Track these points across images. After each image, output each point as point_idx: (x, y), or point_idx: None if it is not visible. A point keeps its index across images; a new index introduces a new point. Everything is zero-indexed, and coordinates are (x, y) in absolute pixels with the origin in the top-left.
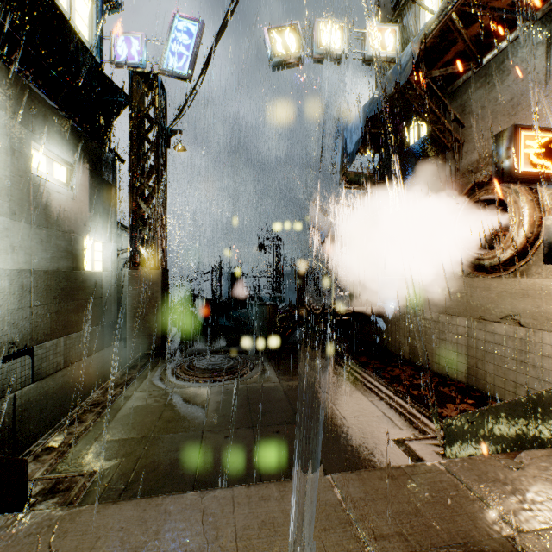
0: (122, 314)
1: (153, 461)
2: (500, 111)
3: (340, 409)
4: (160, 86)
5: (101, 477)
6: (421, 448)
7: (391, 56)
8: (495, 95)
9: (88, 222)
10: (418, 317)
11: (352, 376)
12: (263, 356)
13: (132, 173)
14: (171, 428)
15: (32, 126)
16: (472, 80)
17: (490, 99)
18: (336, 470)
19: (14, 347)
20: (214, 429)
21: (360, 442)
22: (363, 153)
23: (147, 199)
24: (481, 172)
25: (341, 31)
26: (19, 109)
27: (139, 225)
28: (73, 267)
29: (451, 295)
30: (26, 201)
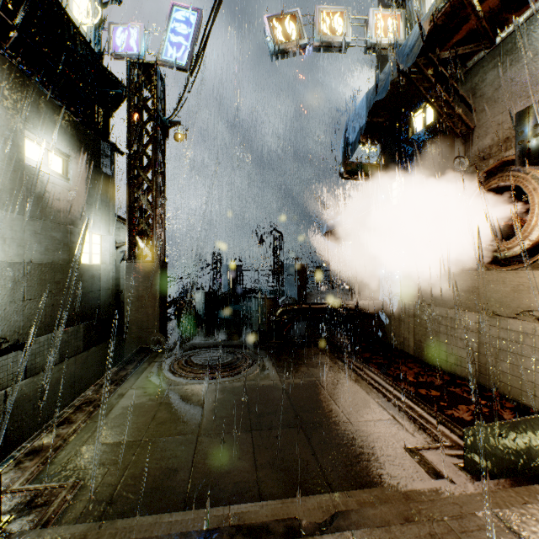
0: (121, 307)
1: (142, 470)
2: (516, 92)
3: (344, 411)
4: (159, 77)
5: (84, 488)
6: (437, 459)
7: (394, 43)
8: (510, 75)
9: (85, 214)
10: (424, 312)
11: (356, 374)
12: (263, 351)
13: (130, 165)
14: (164, 430)
15: (25, 114)
16: (483, 61)
17: (504, 80)
18: (344, 485)
19: (5, 342)
20: (210, 433)
21: (368, 450)
22: (365, 142)
23: (145, 191)
24: (494, 158)
25: (343, 18)
26: (11, 96)
27: (137, 217)
28: (69, 260)
29: (460, 289)
30: (18, 191)
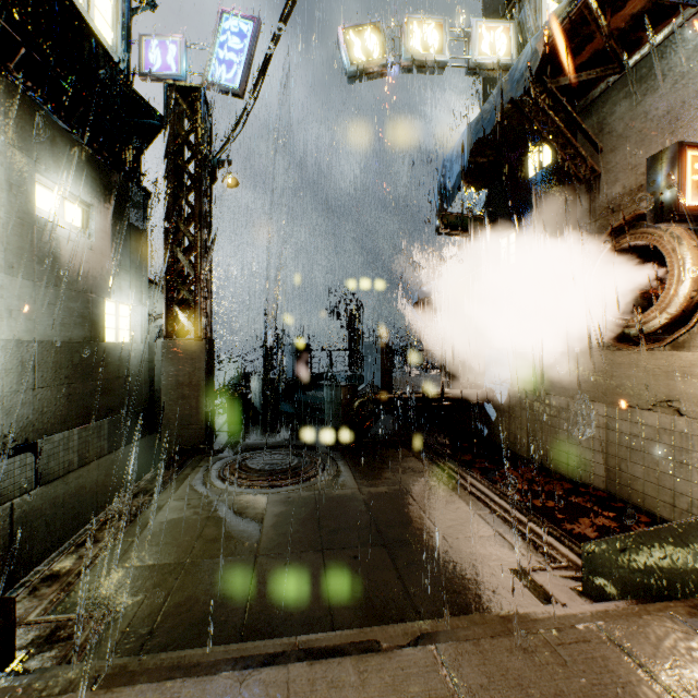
0: (156, 398)
1: (187, 598)
2: (652, 129)
3: (438, 525)
4: (204, 104)
5: (117, 619)
6: (550, 581)
7: (503, 62)
8: (645, 108)
9: (110, 278)
10: (540, 403)
11: (453, 480)
12: (337, 453)
13: (167, 216)
14: (213, 550)
15: (35, 153)
16: (613, 90)
17: (638, 114)
18: (436, 613)
19: (11, 441)
20: (271, 553)
21: (466, 572)
22: (467, 188)
23: (187, 250)
24: (626, 210)
25: (439, 30)
26: (18, 130)
27: (176, 283)
28: (91, 338)
29: (584, 374)
30: (27, 251)
